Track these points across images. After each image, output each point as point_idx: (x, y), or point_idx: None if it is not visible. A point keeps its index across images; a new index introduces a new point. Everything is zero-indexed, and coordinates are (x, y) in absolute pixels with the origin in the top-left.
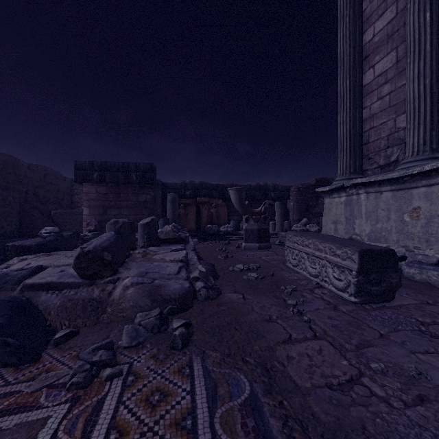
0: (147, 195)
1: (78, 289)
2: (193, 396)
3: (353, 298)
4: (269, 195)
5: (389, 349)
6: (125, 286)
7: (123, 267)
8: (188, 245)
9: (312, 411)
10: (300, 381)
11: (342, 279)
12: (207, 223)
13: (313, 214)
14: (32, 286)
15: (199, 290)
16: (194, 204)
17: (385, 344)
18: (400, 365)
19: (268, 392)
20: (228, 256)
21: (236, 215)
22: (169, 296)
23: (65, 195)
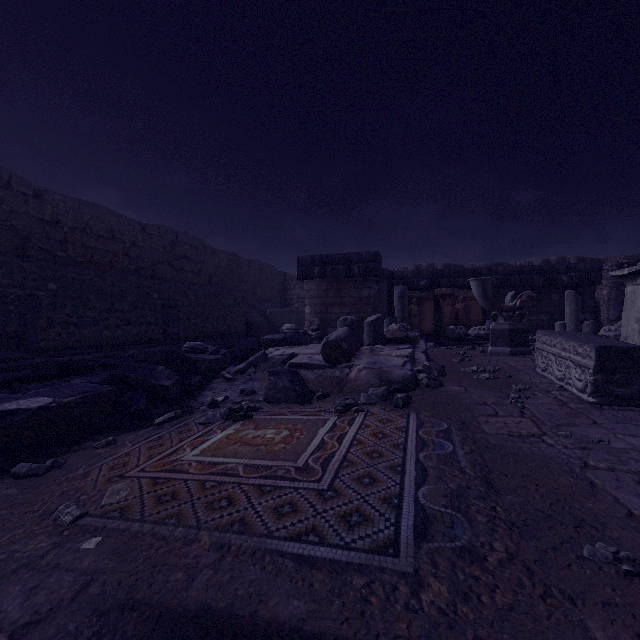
0: (371, 289)
1: (324, 370)
2: (408, 423)
3: (591, 398)
4: (557, 280)
5: (591, 429)
6: (359, 369)
7: (355, 358)
8: (419, 348)
9: (487, 439)
10: (487, 430)
11: (582, 379)
12: (450, 323)
13: None
14: (295, 365)
15: (422, 379)
16: (431, 297)
17: (591, 427)
18: (589, 436)
19: (459, 430)
20: (464, 360)
21: None
22: (394, 379)
23: (279, 291)
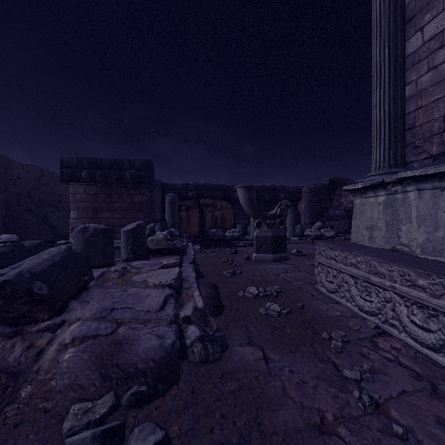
0: (143, 195)
1: None
2: None
3: None
4: (278, 197)
5: None
6: (61, 344)
7: (79, 300)
8: (187, 256)
9: None
10: None
11: (433, 330)
12: (211, 227)
13: (324, 217)
14: None
15: (192, 344)
16: (197, 206)
17: None
18: None
19: None
20: (235, 272)
21: (242, 219)
22: (134, 366)
23: (63, 197)
